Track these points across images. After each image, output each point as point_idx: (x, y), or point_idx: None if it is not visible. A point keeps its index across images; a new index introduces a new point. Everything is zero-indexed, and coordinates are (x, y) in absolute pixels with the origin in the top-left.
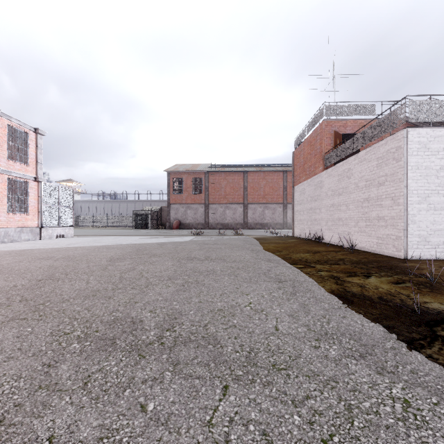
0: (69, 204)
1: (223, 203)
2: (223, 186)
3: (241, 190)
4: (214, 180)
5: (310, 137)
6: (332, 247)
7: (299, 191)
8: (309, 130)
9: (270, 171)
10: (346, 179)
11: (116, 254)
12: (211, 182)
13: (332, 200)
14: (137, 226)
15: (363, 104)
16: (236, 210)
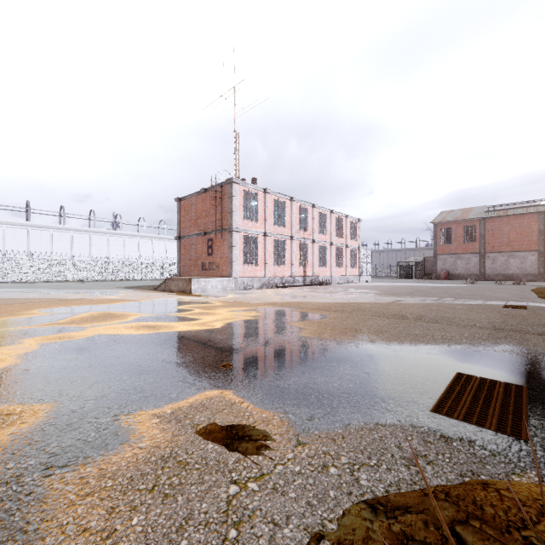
0: (369, 261)
1: (504, 251)
2: (505, 232)
3: (532, 235)
4: (491, 227)
5: None
6: None
7: None
8: None
9: None
10: None
11: (428, 288)
12: (487, 229)
13: None
14: (400, 276)
15: None
16: (526, 259)
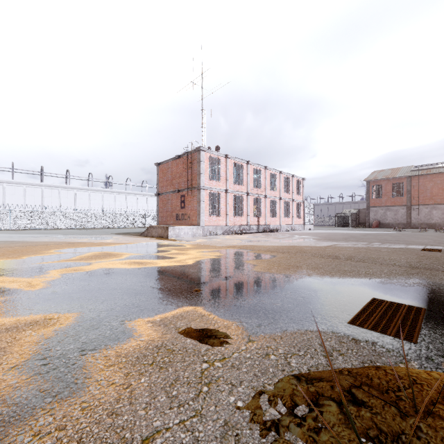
0: (312, 212)
1: (428, 204)
2: (429, 188)
3: None
4: (416, 183)
5: None
6: None
7: None
8: None
9: None
10: None
11: (360, 235)
12: (413, 185)
13: None
14: (338, 225)
15: None
16: None
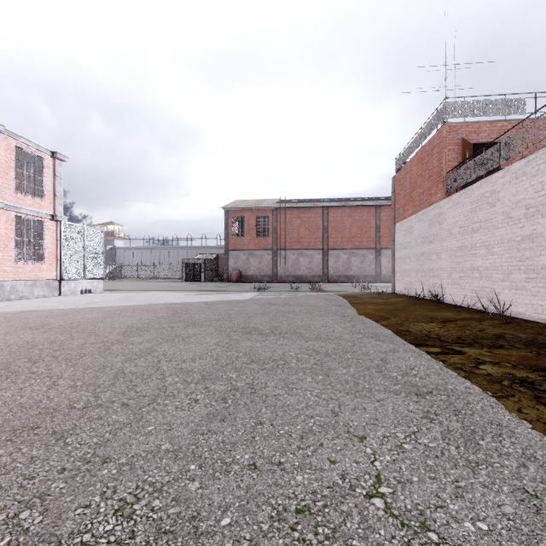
0: (97, 250)
1: (295, 249)
2: (296, 226)
3: (319, 231)
4: (283, 219)
5: (421, 152)
6: (465, 311)
7: (403, 229)
8: (419, 143)
9: (358, 206)
10: (487, 207)
11: (140, 321)
12: (280, 221)
13: (460, 241)
14: (188, 278)
15: (505, 98)
16: (313, 258)
